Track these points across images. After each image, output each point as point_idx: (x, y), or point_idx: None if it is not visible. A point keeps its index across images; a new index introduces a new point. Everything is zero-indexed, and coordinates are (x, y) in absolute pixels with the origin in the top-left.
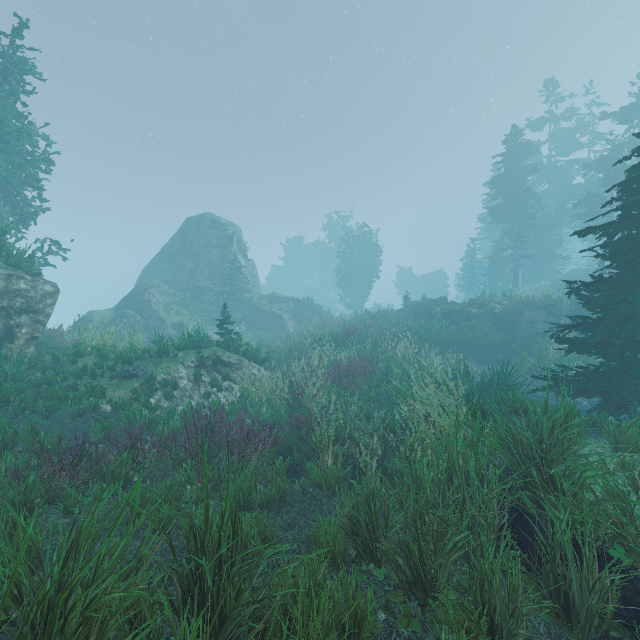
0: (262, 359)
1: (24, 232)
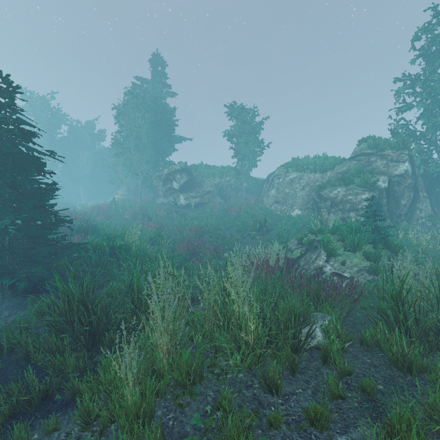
0: (331, 250)
1: None
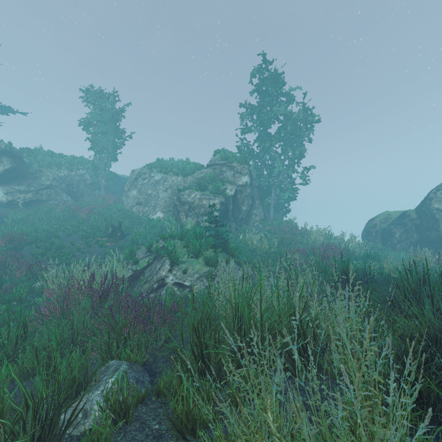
0: (174, 258)
1: (293, 167)
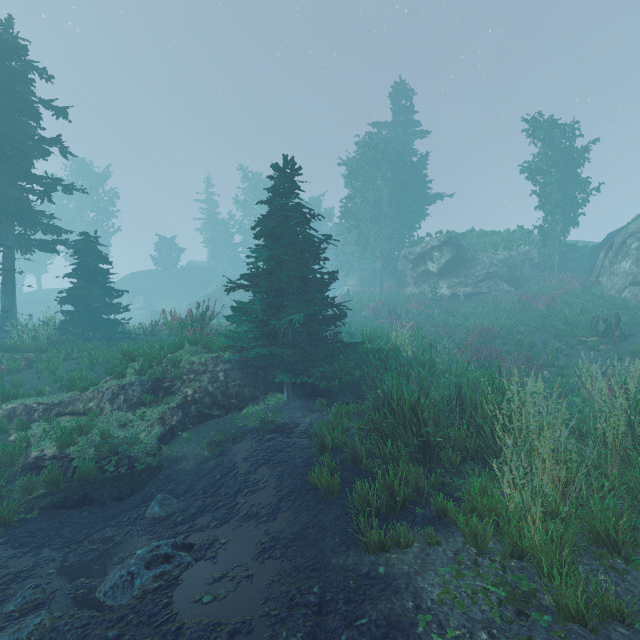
0: None
1: None
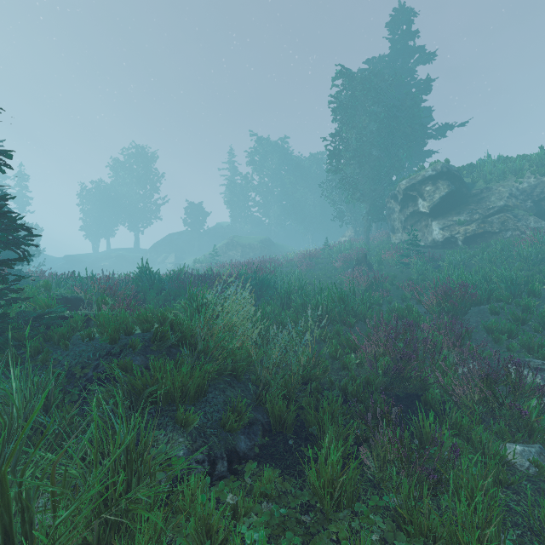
0: None
1: None
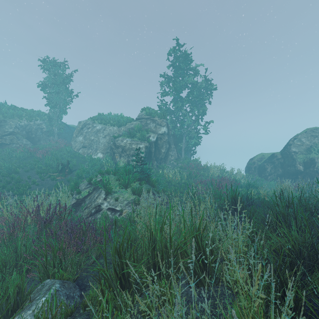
0: (108, 189)
1: (198, 121)
